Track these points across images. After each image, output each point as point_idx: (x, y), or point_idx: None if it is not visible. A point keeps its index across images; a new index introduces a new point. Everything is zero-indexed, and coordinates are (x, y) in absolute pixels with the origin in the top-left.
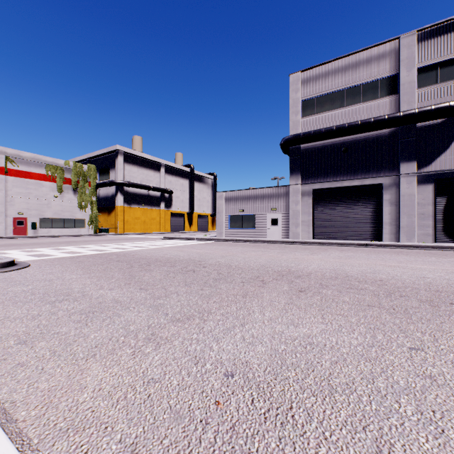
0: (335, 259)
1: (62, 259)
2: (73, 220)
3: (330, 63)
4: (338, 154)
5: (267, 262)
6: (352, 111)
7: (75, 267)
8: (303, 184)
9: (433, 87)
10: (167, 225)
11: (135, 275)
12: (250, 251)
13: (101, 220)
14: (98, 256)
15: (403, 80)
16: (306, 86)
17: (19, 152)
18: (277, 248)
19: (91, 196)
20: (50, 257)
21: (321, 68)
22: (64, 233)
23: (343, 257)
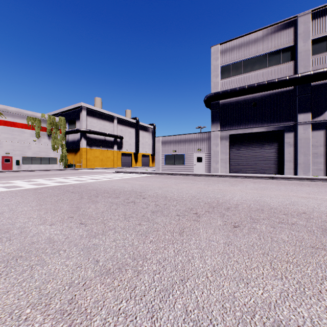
0: (253, 190)
1: (26, 191)
2: (48, 158)
3: (242, 37)
4: (248, 108)
5: (197, 194)
6: (260, 74)
7: (33, 198)
8: (221, 130)
9: (324, 54)
10: (119, 162)
11: (81, 207)
12: (181, 183)
13: (69, 158)
14: (58, 187)
15: (301, 49)
16: (224, 56)
17: (6, 107)
18: (203, 180)
19: (62, 141)
20: (18, 189)
21: (236, 41)
22: (41, 168)
23: (258, 188)
